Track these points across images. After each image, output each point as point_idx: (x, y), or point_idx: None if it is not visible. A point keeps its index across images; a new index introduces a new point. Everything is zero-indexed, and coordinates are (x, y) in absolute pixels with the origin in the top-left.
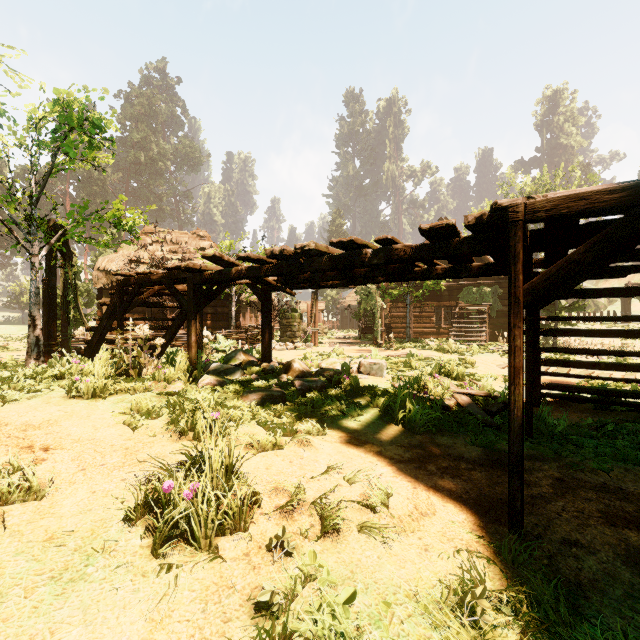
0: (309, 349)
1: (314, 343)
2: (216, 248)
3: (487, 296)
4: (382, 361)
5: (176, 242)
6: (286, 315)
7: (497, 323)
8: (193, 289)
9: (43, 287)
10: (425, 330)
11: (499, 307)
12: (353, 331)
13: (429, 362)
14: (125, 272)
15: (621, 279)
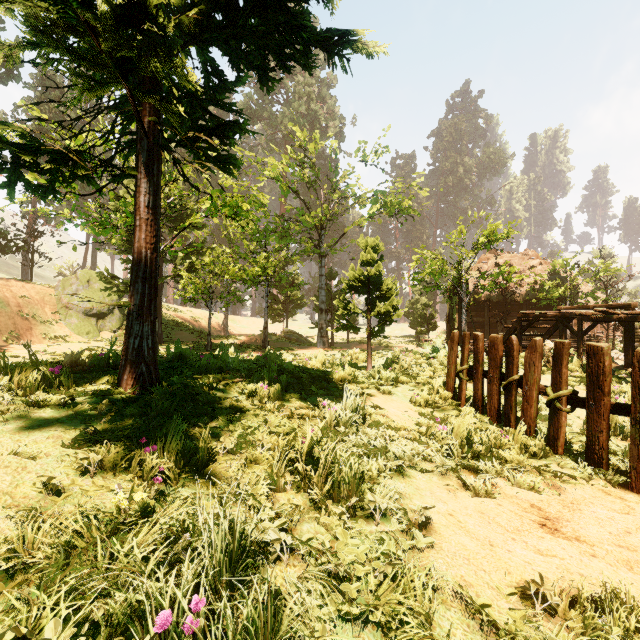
0: None
1: None
2: (545, 265)
3: None
4: None
5: (507, 265)
6: None
7: None
8: (581, 324)
9: (459, 315)
10: None
11: None
12: None
13: None
14: (527, 312)
15: None
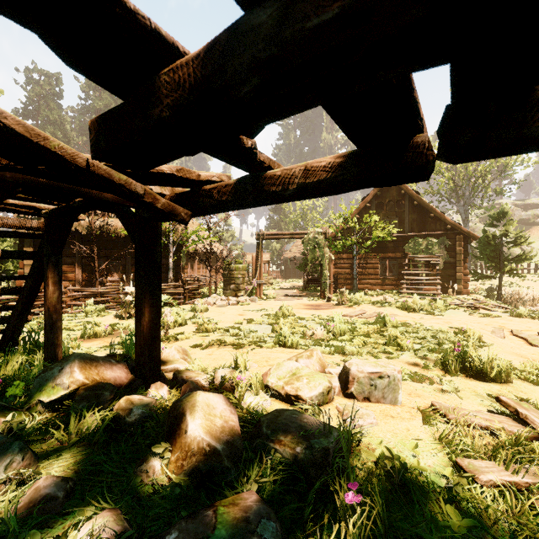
0: (253, 304)
1: (259, 296)
2: None
3: (434, 247)
4: (394, 369)
5: None
6: (229, 267)
7: (444, 275)
8: None
9: None
10: (370, 281)
11: (446, 258)
12: (296, 281)
13: (417, 334)
14: None
15: (533, 234)
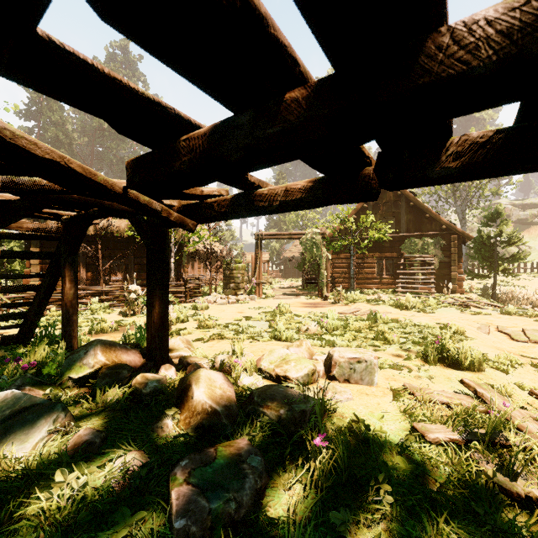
0: (252, 302)
1: (258, 294)
2: None
3: (429, 247)
4: (371, 355)
5: None
6: (229, 266)
7: (439, 274)
8: None
9: None
10: (367, 280)
11: (442, 258)
12: (295, 280)
13: (404, 329)
14: None
15: (531, 233)
